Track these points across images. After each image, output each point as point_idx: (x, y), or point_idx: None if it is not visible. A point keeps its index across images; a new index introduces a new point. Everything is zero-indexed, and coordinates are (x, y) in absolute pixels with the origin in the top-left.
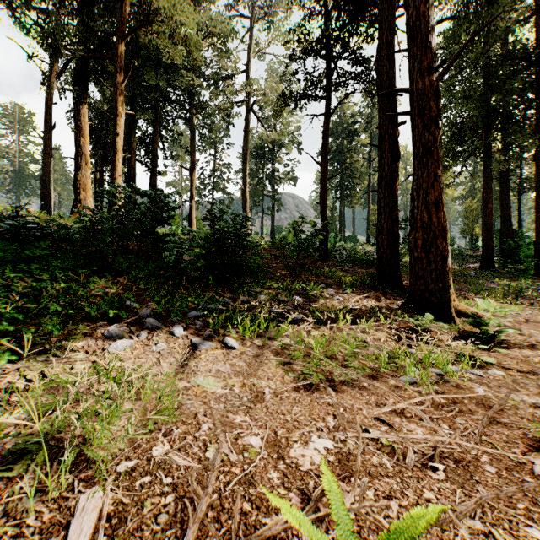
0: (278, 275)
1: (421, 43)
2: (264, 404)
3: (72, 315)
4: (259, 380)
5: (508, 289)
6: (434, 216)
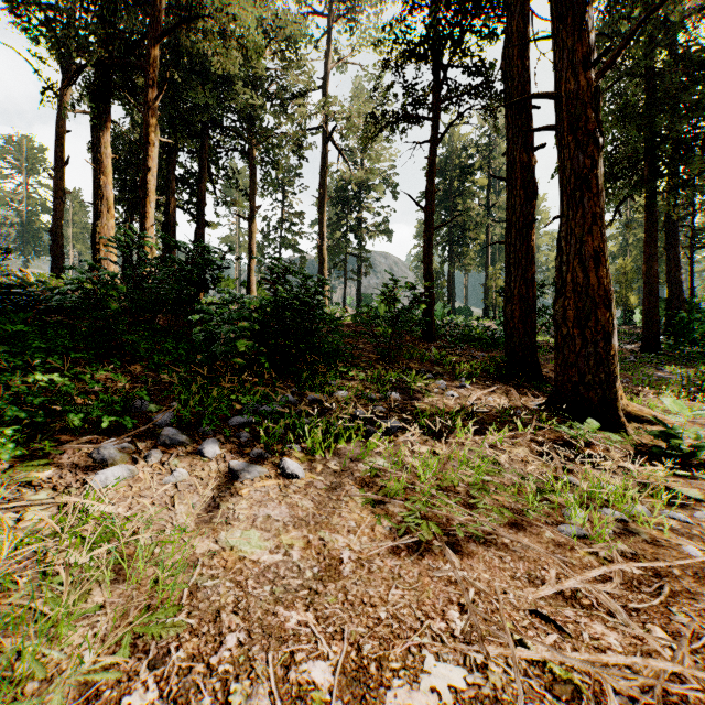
0: (365, 361)
1: (573, 24)
2: (340, 584)
3: (44, 426)
4: (334, 534)
5: (687, 380)
6: (592, 275)
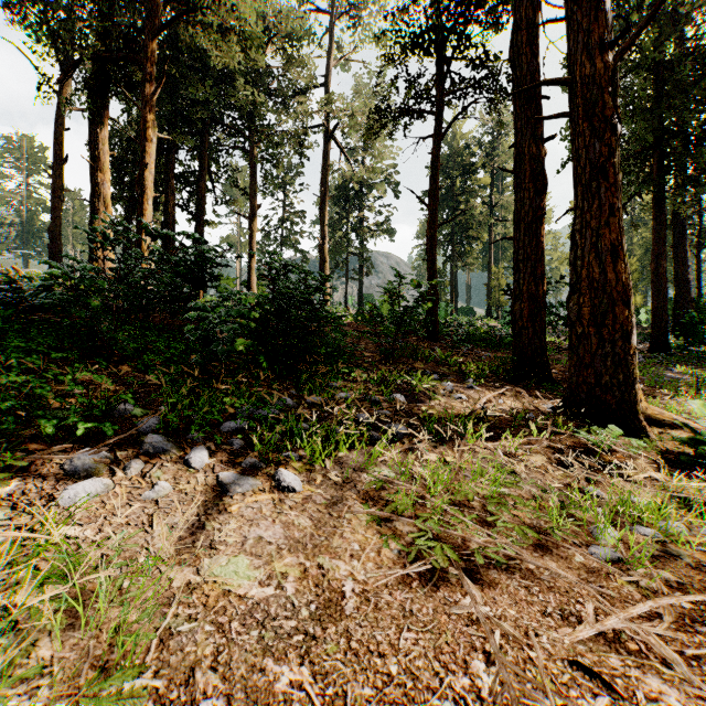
0: (368, 361)
1: (589, 4)
2: (342, 625)
3: (12, 433)
4: (334, 559)
5: (702, 381)
6: (609, 270)
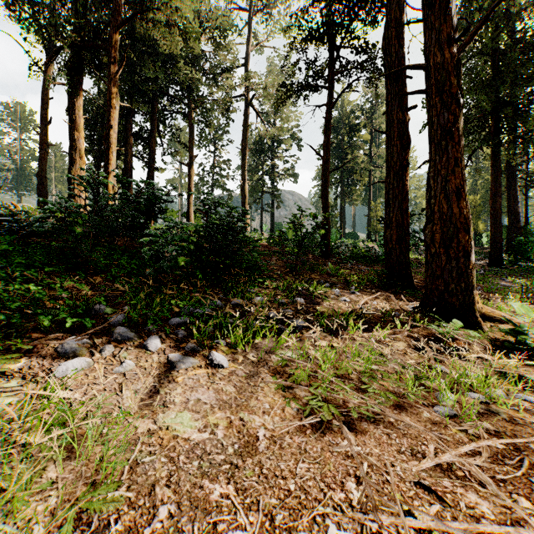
0: (277, 273)
1: (439, 10)
2: (257, 459)
3: (19, 325)
4: (251, 414)
5: (526, 288)
6: (454, 206)
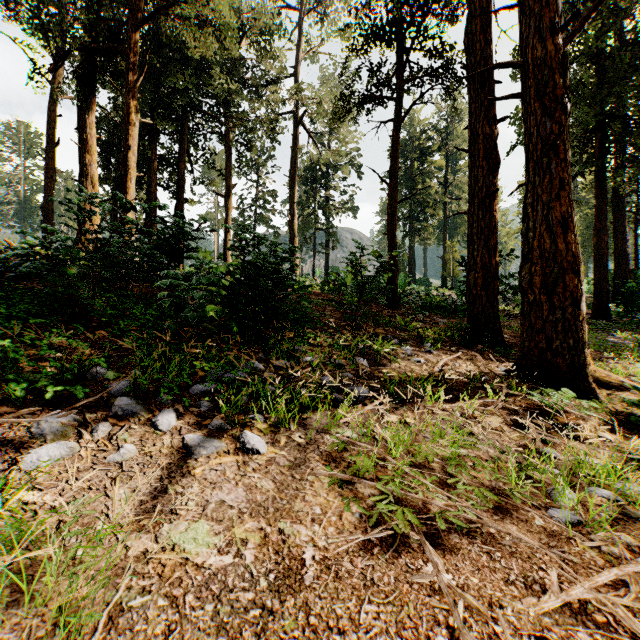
0: (332, 327)
1: None
2: (301, 597)
3: None
4: (295, 524)
5: None
6: (560, 241)
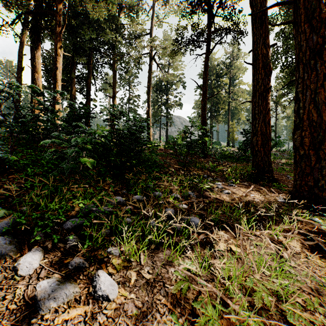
0: (171, 170)
1: None
2: None
3: None
4: None
5: None
6: (323, 114)
